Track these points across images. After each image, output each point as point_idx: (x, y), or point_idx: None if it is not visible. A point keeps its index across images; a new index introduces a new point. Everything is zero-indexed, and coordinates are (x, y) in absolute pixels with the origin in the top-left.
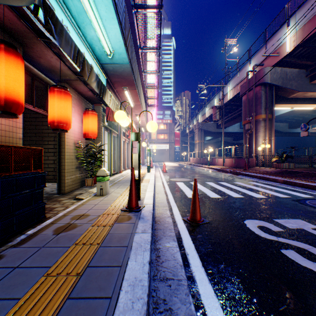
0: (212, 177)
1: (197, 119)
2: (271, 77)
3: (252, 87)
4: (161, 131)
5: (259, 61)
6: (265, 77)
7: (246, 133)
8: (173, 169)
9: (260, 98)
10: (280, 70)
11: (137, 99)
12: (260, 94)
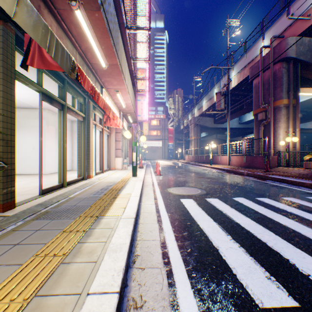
0: (231, 184)
1: (193, 114)
2: (296, 50)
3: (268, 65)
4: (153, 127)
5: (278, 33)
6: (289, 50)
7: (258, 125)
8: (168, 169)
9: (282, 77)
10: (308, 41)
11: (110, 49)
12: (282, 73)
